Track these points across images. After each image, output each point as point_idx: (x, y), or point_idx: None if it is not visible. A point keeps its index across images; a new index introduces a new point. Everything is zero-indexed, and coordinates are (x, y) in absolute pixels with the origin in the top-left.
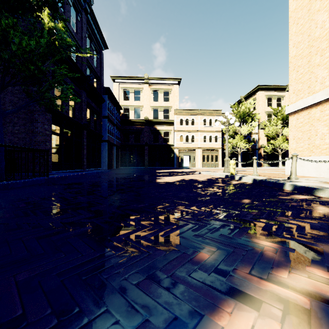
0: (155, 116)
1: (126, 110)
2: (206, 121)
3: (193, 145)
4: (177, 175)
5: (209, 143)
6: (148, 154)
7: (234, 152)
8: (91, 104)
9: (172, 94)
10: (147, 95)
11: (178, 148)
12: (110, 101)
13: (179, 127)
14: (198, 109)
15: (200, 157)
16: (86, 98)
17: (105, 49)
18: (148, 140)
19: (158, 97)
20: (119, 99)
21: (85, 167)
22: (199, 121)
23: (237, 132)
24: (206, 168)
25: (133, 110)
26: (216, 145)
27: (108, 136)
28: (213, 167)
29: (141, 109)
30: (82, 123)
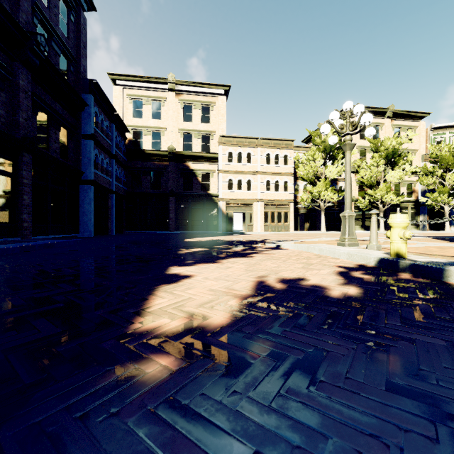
0: (187, 147)
1: (137, 134)
2: (270, 157)
3: (249, 195)
4: (231, 255)
5: (275, 193)
6: (175, 210)
7: (311, 208)
8: (51, 103)
9: (215, 112)
10: (173, 111)
11: (225, 200)
12: (101, 110)
13: (226, 165)
14: (258, 137)
15: (260, 215)
16: (31, 84)
17: (90, 10)
18: (175, 185)
19: (191, 116)
20: (123, 114)
21: (28, 233)
22: (259, 157)
23: (318, 175)
24: (271, 233)
25: (149, 134)
26: (285, 196)
27: (95, 174)
28: (282, 232)
29: (162, 133)
30: (18, 136)
